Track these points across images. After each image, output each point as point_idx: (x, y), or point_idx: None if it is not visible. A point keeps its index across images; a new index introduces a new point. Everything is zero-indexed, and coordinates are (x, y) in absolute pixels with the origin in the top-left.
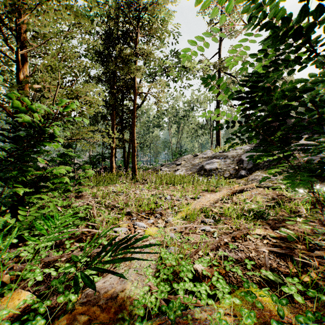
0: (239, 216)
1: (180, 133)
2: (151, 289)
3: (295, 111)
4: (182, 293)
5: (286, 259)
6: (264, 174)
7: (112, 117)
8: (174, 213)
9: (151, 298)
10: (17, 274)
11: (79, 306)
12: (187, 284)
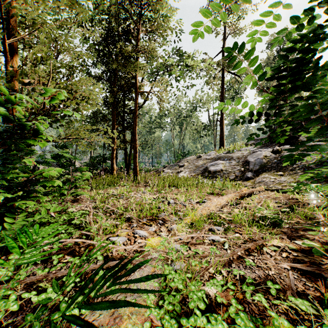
0: (251, 223)
1: (182, 134)
2: (152, 324)
3: None
4: None
5: (313, 279)
6: (272, 176)
7: (113, 116)
8: (178, 219)
9: None
10: None
11: None
12: (199, 319)
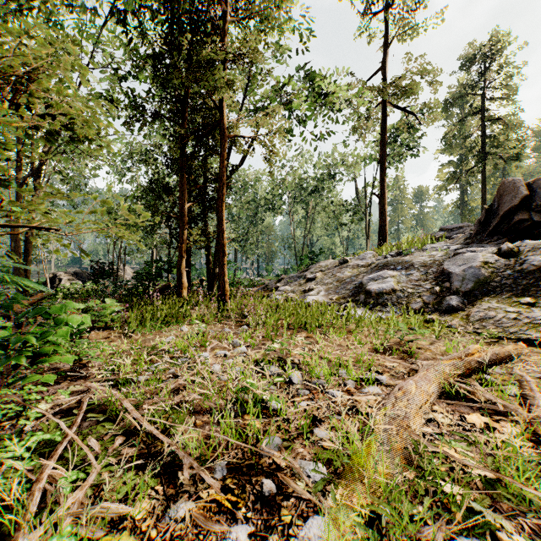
0: None
1: (309, 221)
2: None
3: None
4: None
5: None
6: (509, 306)
7: (182, 186)
8: (324, 482)
9: None
10: None
11: None
12: None
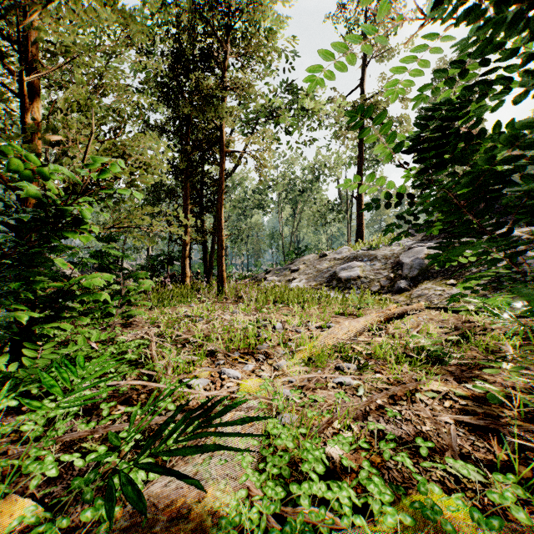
0: (401, 358)
1: (296, 219)
2: (250, 494)
3: (520, 171)
4: (306, 502)
5: (487, 437)
6: (439, 286)
7: (185, 191)
8: (289, 352)
9: (251, 512)
10: (14, 464)
11: (120, 530)
12: (315, 485)
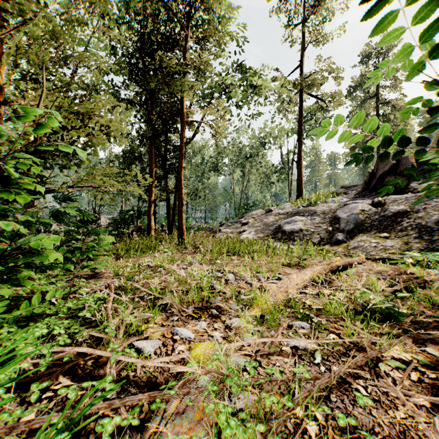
0: (352, 316)
1: (245, 180)
2: None
3: None
4: None
5: None
6: (373, 239)
7: (151, 156)
8: (241, 308)
9: None
10: None
11: None
12: None
